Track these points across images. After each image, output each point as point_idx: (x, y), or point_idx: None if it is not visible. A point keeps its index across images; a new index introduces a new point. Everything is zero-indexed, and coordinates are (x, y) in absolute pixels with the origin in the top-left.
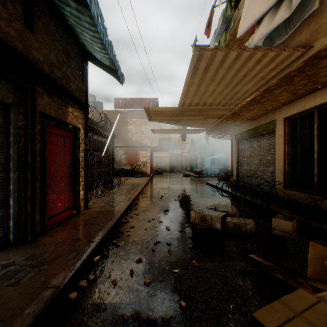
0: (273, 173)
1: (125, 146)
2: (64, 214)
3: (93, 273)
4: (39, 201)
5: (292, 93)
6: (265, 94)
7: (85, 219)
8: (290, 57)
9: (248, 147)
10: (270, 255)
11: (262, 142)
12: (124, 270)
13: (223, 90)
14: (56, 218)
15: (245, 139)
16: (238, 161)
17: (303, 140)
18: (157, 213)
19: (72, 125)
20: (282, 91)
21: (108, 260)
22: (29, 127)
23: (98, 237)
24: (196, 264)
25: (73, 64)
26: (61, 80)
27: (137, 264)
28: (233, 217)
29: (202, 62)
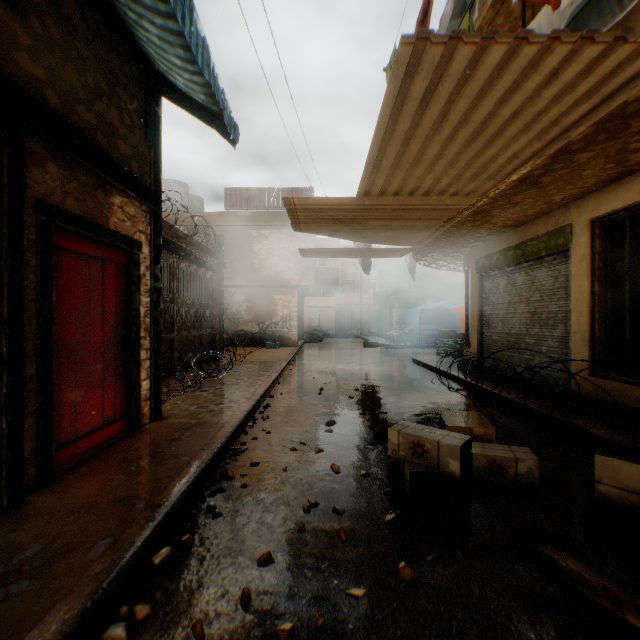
0: (563, 341)
1: (248, 285)
2: (102, 435)
3: (148, 597)
4: (33, 409)
5: (617, 161)
6: (554, 164)
7: (150, 445)
8: (635, 61)
9: (505, 286)
10: (602, 556)
11: (537, 274)
12: (229, 586)
13: (459, 154)
14: (82, 444)
15: (498, 269)
16: (481, 315)
17: (637, 268)
18: (310, 429)
19: (121, 236)
20: (595, 155)
21: (191, 556)
22: (6, 233)
23: (172, 495)
24: (408, 572)
25: (125, 100)
26: (94, 133)
27: (260, 569)
28: (485, 443)
29: (417, 79)
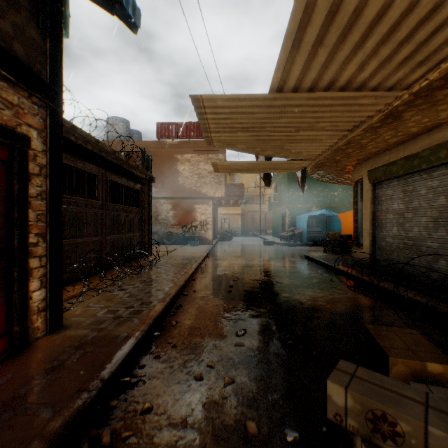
0: None
1: (174, 197)
2: None
3: None
4: None
5: None
6: None
7: (19, 379)
8: None
9: (400, 193)
10: None
11: (442, 179)
12: None
13: (403, 17)
14: None
15: (392, 178)
16: (373, 219)
17: None
18: (219, 341)
19: None
20: None
21: None
22: None
23: None
24: None
25: None
26: None
27: None
28: None
29: None
